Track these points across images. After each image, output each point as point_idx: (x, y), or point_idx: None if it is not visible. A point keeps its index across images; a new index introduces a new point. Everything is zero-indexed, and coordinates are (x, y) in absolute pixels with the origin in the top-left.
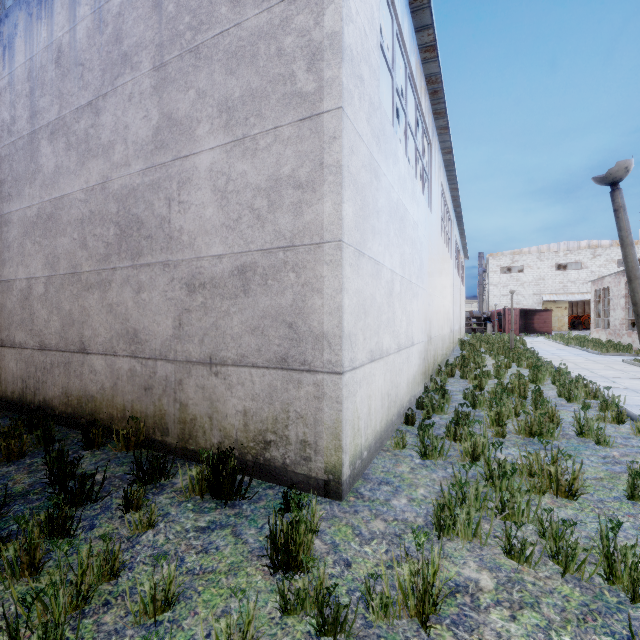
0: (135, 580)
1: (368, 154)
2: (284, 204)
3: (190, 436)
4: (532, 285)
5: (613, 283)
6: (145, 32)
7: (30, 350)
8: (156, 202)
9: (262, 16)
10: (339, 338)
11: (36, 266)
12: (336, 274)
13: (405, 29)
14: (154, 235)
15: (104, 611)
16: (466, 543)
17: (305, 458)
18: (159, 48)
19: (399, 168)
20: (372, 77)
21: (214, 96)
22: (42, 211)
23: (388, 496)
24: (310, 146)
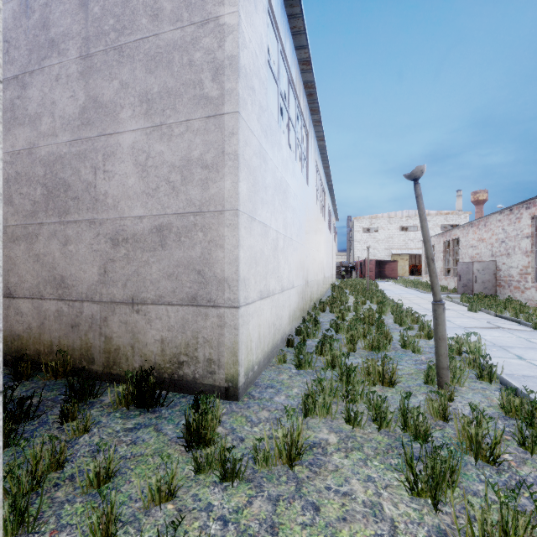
0: (78, 468)
1: (258, 145)
2: (194, 179)
3: (114, 363)
4: (384, 242)
5: (436, 242)
6: (72, 25)
7: None
8: (82, 169)
9: (176, 32)
10: (236, 281)
11: None
12: (234, 234)
13: (287, 48)
14: (81, 197)
15: (55, 490)
16: (322, 419)
17: (211, 372)
18: (85, 41)
19: (282, 153)
20: (261, 87)
21: (136, 88)
22: None
23: (272, 395)
24: (214, 137)
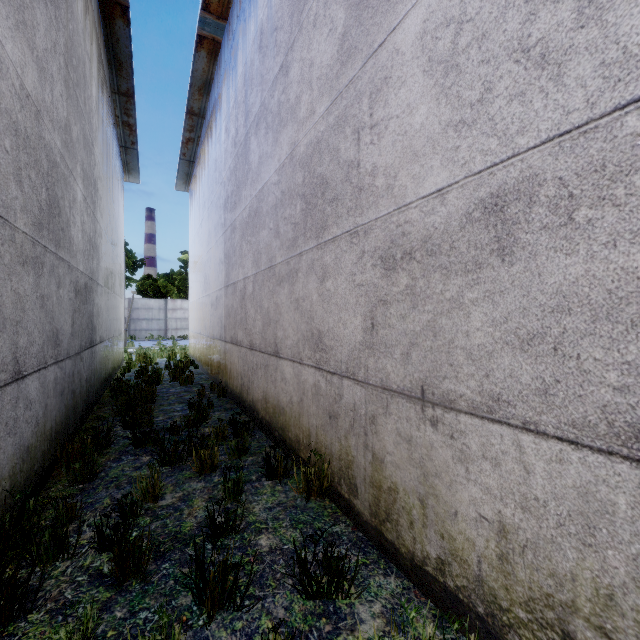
0: None
1: None
2: None
3: (387, 516)
4: None
5: None
6: None
7: (245, 349)
8: (341, 145)
9: None
10: None
11: (248, 265)
12: None
13: None
14: (339, 194)
15: None
16: None
17: None
18: None
19: None
20: None
21: None
22: (251, 209)
23: None
24: None
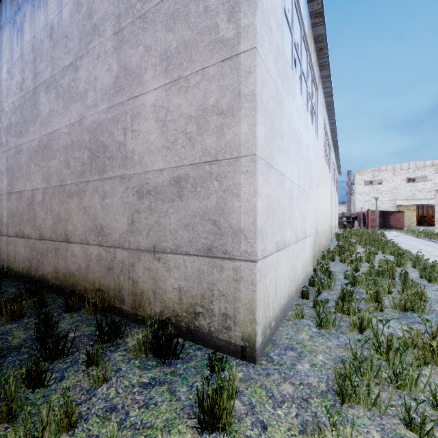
0: (88, 432)
1: (275, 88)
2: (209, 128)
3: (139, 305)
4: (388, 193)
5: None
6: (108, 7)
7: (33, 239)
8: (116, 132)
9: None
10: (253, 233)
11: (37, 181)
12: (251, 181)
13: None
14: (114, 156)
15: None
16: (366, 411)
17: (226, 327)
18: (118, 18)
19: (296, 103)
20: (278, 29)
21: (157, 49)
22: (41, 142)
23: (293, 361)
24: (230, 81)
